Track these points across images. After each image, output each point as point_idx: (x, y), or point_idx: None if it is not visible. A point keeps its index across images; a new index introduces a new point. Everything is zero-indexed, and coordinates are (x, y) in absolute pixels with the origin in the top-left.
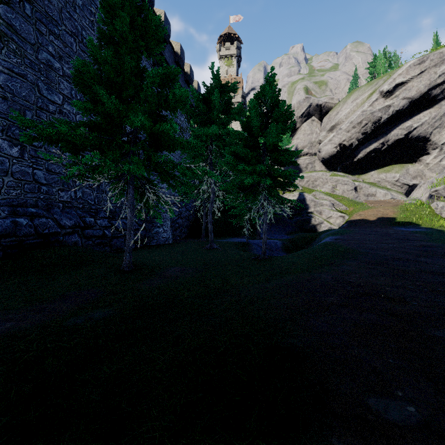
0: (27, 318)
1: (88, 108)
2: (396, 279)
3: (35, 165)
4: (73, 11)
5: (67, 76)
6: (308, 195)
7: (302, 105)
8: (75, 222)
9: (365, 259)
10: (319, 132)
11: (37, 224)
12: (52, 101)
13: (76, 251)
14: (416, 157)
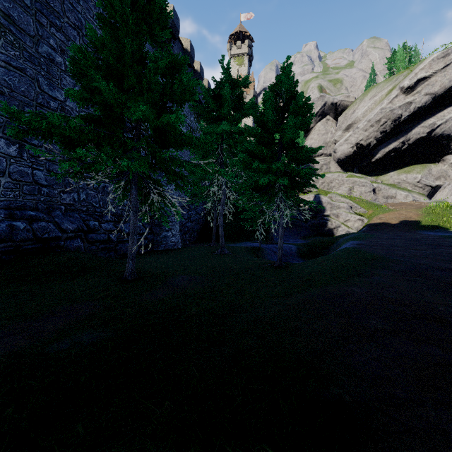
0: (2, 342)
1: (84, 98)
2: (447, 296)
3: (35, 165)
4: (76, 3)
5: (70, 72)
6: (324, 197)
7: (317, 104)
8: (78, 225)
9: (399, 269)
10: (334, 132)
11: (36, 228)
12: (53, 97)
13: (77, 257)
14: (439, 156)
